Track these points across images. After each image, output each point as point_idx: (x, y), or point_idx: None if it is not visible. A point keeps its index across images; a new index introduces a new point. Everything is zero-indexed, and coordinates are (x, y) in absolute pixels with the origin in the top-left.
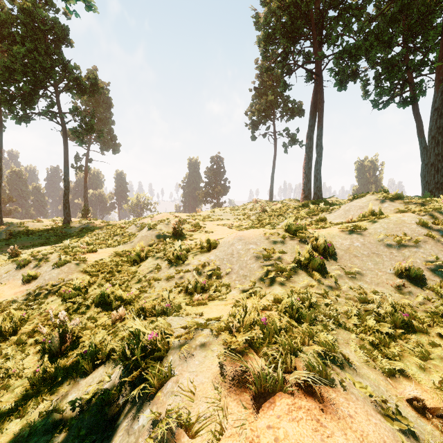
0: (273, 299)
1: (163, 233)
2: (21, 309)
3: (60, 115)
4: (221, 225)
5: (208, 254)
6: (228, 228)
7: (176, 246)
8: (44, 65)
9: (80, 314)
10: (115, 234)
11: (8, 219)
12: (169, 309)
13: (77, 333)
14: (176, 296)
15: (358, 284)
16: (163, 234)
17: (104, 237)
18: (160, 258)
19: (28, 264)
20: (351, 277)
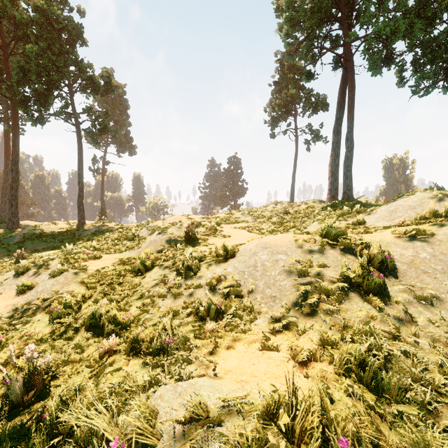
0: (320, 340)
1: (173, 238)
2: (3, 329)
3: (74, 116)
4: (240, 228)
5: (225, 264)
6: (247, 232)
7: (186, 253)
8: (57, 63)
9: (66, 340)
10: (125, 238)
11: (28, 222)
12: (171, 347)
13: (54, 370)
14: (183, 322)
15: (440, 315)
16: (174, 239)
17: (114, 240)
18: (168, 268)
19: (27, 272)
20: (425, 304)
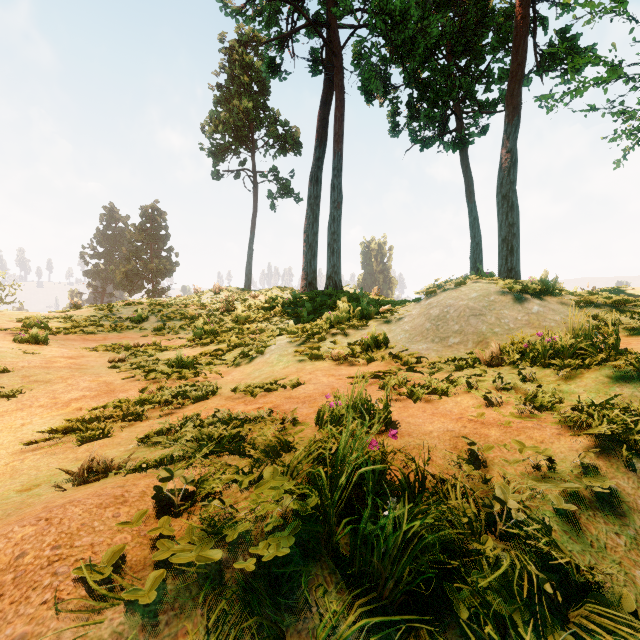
0: None
1: None
2: None
3: None
4: (102, 350)
5: None
6: (104, 367)
7: None
8: None
9: None
10: None
11: None
12: None
13: None
14: None
15: None
16: None
17: None
18: None
19: None
20: None
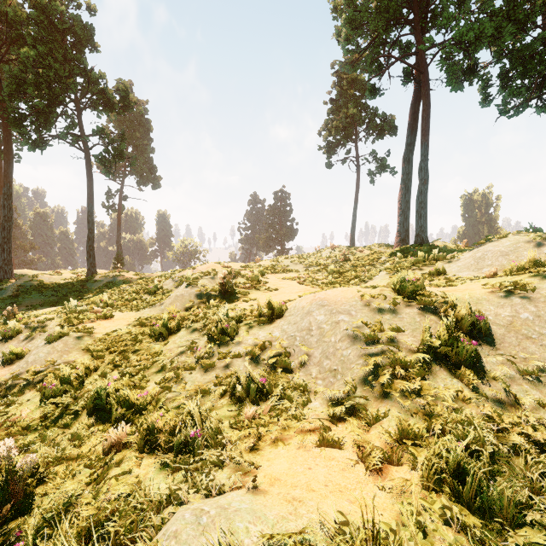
0: (399, 433)
1: (205, 291)
2: None
3: (82, 138)
4: (289, 279)
5: (270, 327)
6: (298, 284)
7: (221, 312)
8: (60, 73)
9: (62, 428)
10: (146, 291)
11: (25, 271)
12: (198, 442)
13: (43, 472)
14: (215, 404)
15: None
16: (206, 293)
17: (131, 295)
18: (197, 331)
19: (18, 335)
20: (532, 380)
